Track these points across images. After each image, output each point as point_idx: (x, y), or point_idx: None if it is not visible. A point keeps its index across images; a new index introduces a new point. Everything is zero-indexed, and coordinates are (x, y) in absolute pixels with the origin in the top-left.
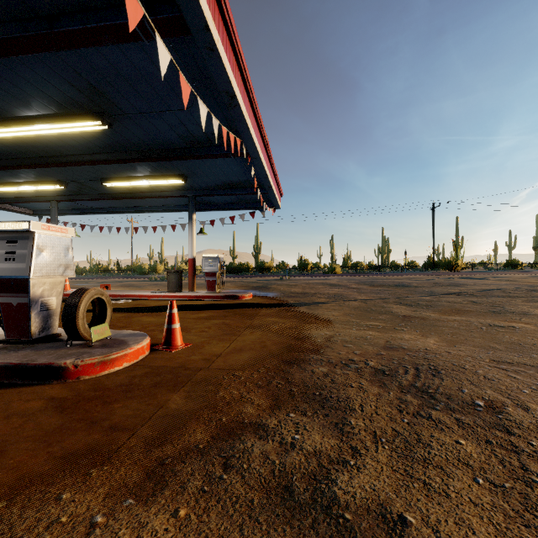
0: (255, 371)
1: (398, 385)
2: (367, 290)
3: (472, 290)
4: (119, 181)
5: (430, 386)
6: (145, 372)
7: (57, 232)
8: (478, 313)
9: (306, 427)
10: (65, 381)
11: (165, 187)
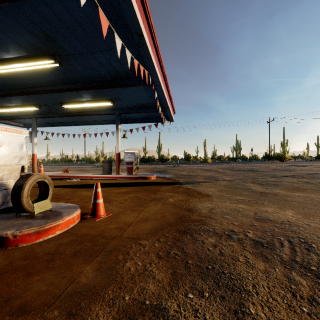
0: (156, 240)
1: (279, 259)
2: (230, 173)
3: (302, 174)
4: (72, 104)
5: (310, 262)
6: (70, 240)
7: (13, 132)
8: (313, 190)
9: (206, 316)
10: (6, 248)
11: (101, 108)
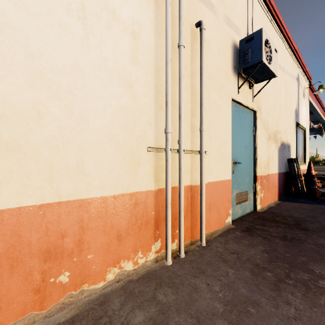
0: None
1: None
2: None
3: None
4: None
5: None
6: None
7: None
8: None
9: None
10: None
11: None
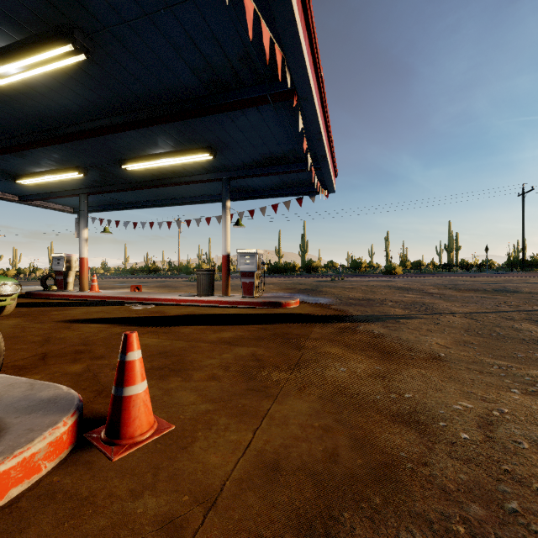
0: None
1: None
2: (457, 297)
3: None
4: (139, 163)
5: None
6: None
7: None
8: None
9: None
10: None
11: (193, 169)
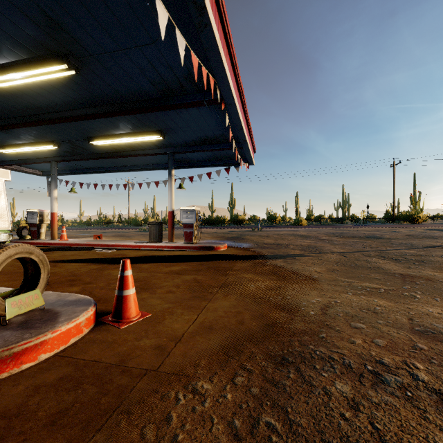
0: (228, 382)
1: None
2: (340, 242)
3: None
4: (104, 140)
5: None
6: (60, 377)
7: None
8: None
9: None
10: None
11: (146, 145)
